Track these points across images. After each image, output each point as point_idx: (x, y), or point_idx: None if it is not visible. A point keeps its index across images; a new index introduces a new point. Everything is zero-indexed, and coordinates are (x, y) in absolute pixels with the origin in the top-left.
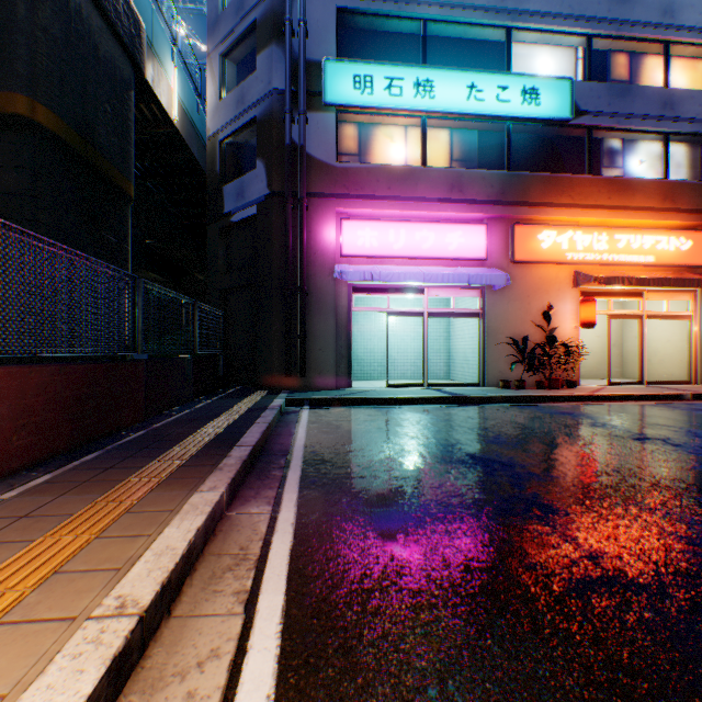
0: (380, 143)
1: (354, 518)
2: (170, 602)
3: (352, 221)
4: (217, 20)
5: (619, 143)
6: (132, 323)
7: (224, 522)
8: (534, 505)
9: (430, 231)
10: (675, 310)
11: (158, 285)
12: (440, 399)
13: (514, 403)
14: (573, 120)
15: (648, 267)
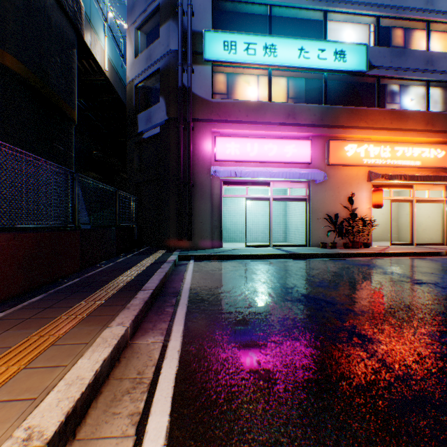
0: (241, 86)
1: (224, 346)
2: (75, 426)
3: (223, 137)
4: (134, 5)
5: (397, 87)
6: (70, 204)
7: (127, 350)
8: (354, 334)
9: (274, 145)
10: (433, 197)
11: (90, 178)
12: (281, 255)
13: (330, 257)
14: (367, 71)
15: (416, 168)
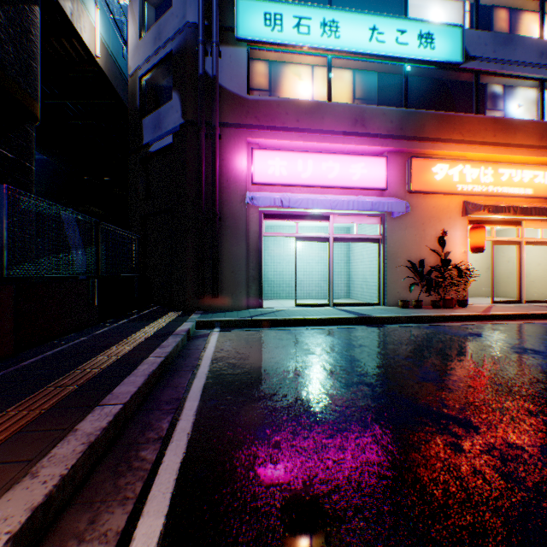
0: (288, 80)
1: None
2: None
3: (263, 150)
4: None
5: (500, 88)
6: None
7: None
8: None
9: (335, 162)
10: (545, 238)
11: (36, 197)
12: (348, 320)
13: (418, 322)
14: (463, 64)
15: (527, 198)
